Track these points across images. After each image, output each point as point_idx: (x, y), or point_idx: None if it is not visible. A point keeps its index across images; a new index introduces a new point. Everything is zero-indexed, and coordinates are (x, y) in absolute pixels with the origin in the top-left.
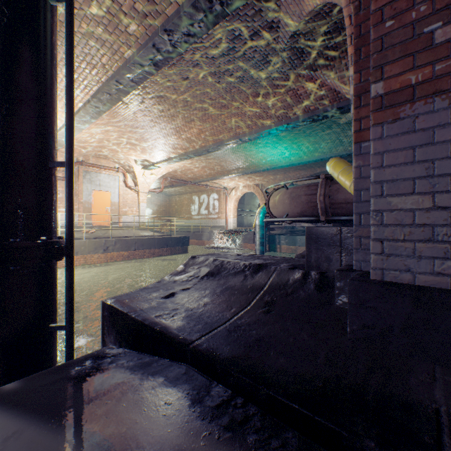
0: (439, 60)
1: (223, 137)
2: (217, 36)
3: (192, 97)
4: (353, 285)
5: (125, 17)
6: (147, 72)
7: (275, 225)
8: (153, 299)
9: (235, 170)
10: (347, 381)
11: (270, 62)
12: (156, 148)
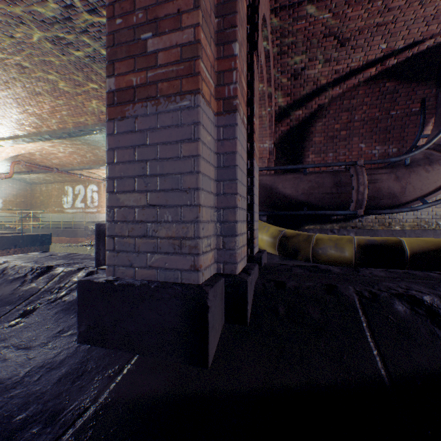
0: (151, 68)
1: (86, 122)
2: None
3: (30, 64)
4: (81, 285)
5: None
6: None
7: None
8: None
9: None
10: (17, 401)
11: None
12: None
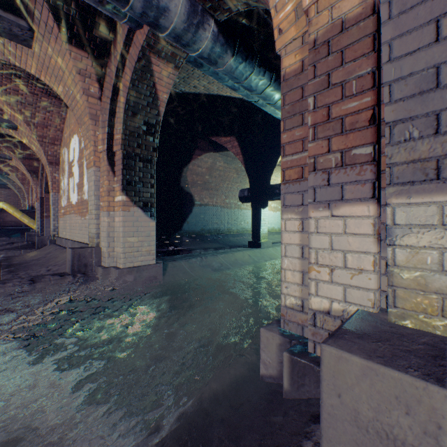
0: None
1: None
2: None
3: None
4: None
5: None
6: None
7: None
8: None
9: None
10: None
11: None
12: None
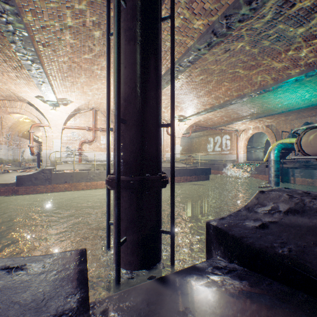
0: None
1: (247, 91)
2: (267, 7)
3: (227, 64)
4: None
5: (194, 17)
6: (201, 52)
7: (288, 159)
8: (249, 228)
9: (249, 116)
10: None
11: (314, 14)
12: (190, 106)
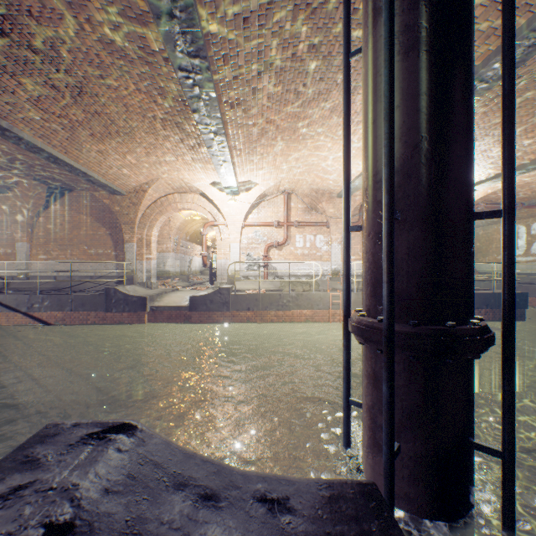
0: None
1: None
2: None
3: None
4: None
5: None
6: None
7: None
8: None
9: None
10: None
11: None
12: (478, 163)
